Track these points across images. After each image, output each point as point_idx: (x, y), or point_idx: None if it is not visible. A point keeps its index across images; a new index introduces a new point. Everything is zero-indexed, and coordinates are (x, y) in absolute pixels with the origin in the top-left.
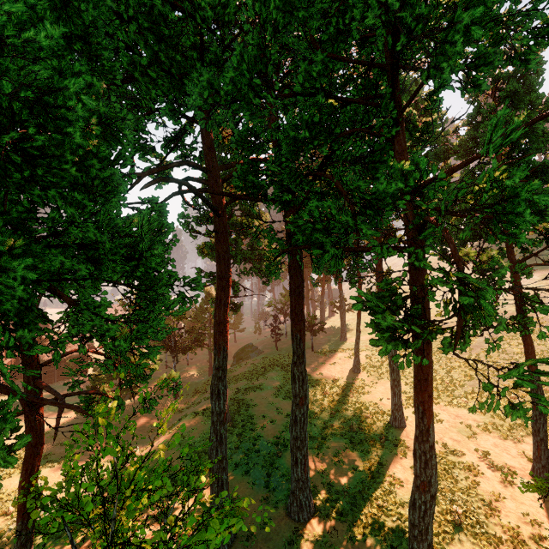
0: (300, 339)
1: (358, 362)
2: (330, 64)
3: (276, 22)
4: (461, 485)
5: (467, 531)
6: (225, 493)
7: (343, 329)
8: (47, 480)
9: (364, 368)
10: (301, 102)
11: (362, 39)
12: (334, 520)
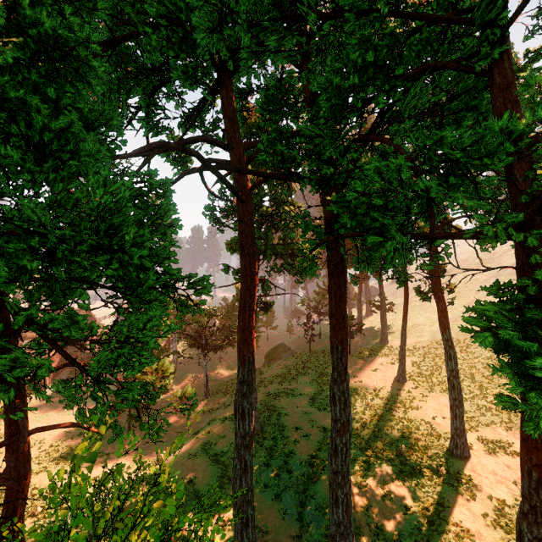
0: (342, 351)
1: (403, 370)
2: None
3: None
4: None
5: None
6: None
7: (384, 331)
8: (23, 531)
9: (410, 377)
10: (351, 22)
11: None
12: None
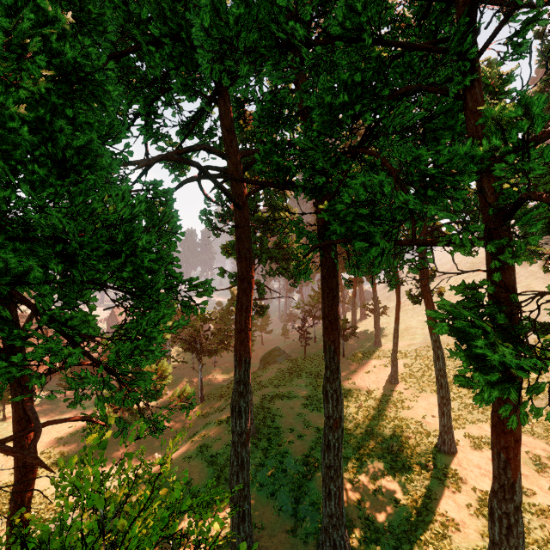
0: (334, 351)
1: (395, 372)
2: None
3: None
4: (536, 535)
5: None
6: (242, 548)
7: (377, 334)
8: (33, 520)
9: (402, 378)
10: (340, 49)
11: None
12: None
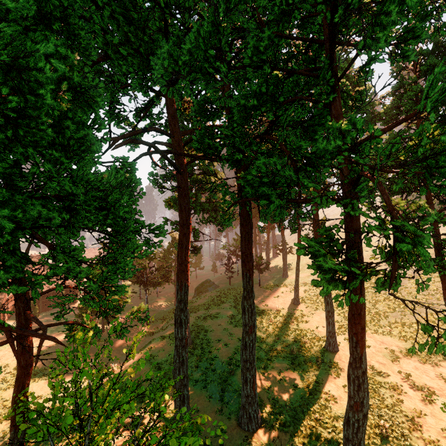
0: (249, 277)
1: (297, 295)
2: (276, 39)
3: (228, 4)
4: (387, 402)
5: (393, 443)
6: (185, 410)
7: (285, 268)
8: (34, 397)
9: (302, 301)
10: (250, 73)
11: (303, 19)
12: (278, 430)
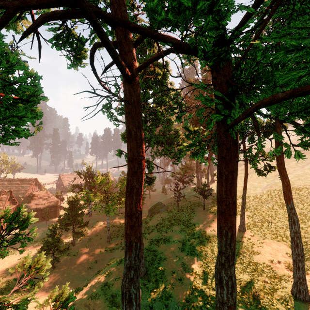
0: (231, 237)
1: (243, 223)
2: None
3: None
4: None
5: None
6: None
7: None
8: None
9: (248, 227)
10: None
11: None
12: None
